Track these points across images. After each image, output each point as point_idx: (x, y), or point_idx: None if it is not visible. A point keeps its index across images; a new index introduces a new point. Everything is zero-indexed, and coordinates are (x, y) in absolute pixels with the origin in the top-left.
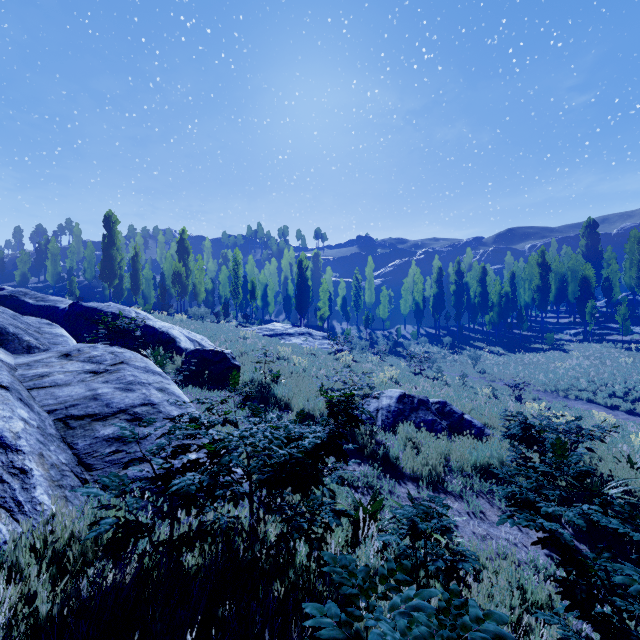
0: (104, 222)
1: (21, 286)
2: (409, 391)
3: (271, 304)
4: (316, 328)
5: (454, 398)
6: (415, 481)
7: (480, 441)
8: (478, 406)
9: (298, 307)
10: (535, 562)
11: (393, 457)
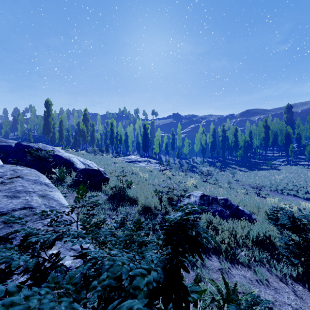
0: (45, 104)
1: (5, 137)
2: (203, 191)
3: (130, 146)
4: (152, 158)
5: (227, 195)
6: (217, 254)
7: (250, 223)
8: (243, 200)
9: (143, 148)
10: None
11: (202, 237)
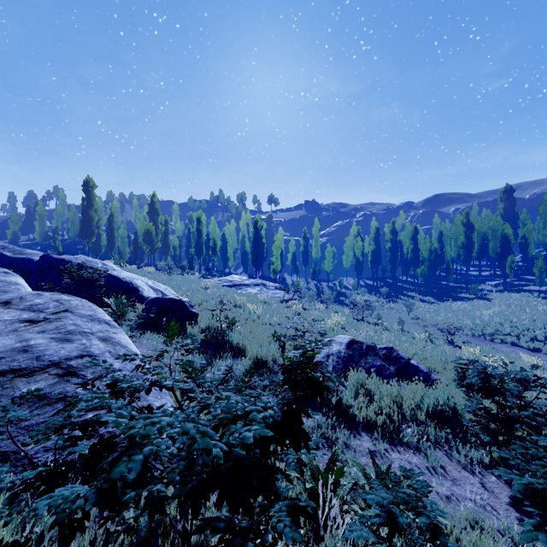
0: (83, 186)
1: (12, 243)
2: (354, 336)
3: (230, 259)
4: (269, 280)
5: (396, 343)
6: (370, 431)
7: (428, 386)
8: (420, 351)
9: (254, 261)
10: (508, 530)
11: (346, 406)
